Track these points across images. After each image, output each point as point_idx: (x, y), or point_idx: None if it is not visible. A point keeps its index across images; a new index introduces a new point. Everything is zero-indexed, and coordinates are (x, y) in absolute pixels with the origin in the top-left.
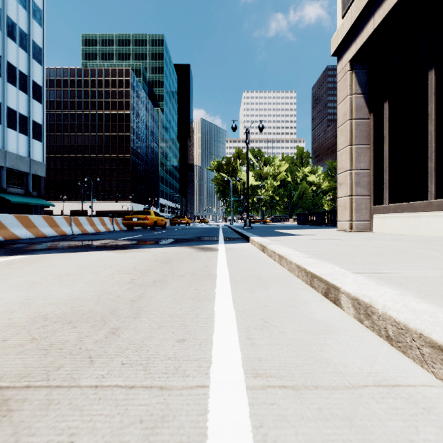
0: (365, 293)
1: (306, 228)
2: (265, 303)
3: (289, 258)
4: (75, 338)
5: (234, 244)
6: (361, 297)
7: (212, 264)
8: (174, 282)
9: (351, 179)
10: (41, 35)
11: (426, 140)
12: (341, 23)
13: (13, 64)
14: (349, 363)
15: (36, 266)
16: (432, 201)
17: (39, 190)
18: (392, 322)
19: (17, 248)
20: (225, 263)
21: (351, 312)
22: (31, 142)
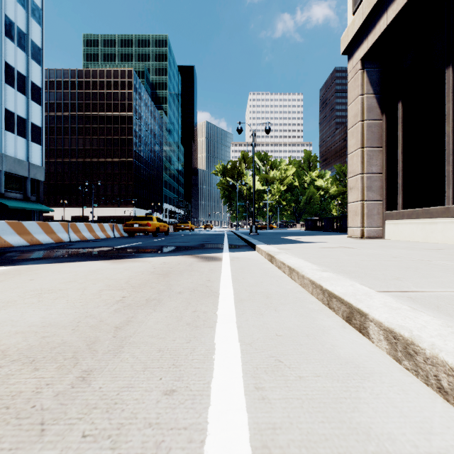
0: (401, 323)
1: (314, 235)
2: (276, 331)
3: (301, 271)
4: (32, 387)
5: (240, 253)
6: (398, 330)
7: (215, 277)
8: (170, 300)
9: (362, 183)
10: (40, 35)
11: (442, 142)
12: (352, 20)
13: (11, 65)
14: (397, 433)
15: (18, 280)
16: (450, 207)
17: (38, 195)
18: (447, 371)
19: (5, 258)
20: (230, 276)
21: (383, 346)
22: (30, 145)
